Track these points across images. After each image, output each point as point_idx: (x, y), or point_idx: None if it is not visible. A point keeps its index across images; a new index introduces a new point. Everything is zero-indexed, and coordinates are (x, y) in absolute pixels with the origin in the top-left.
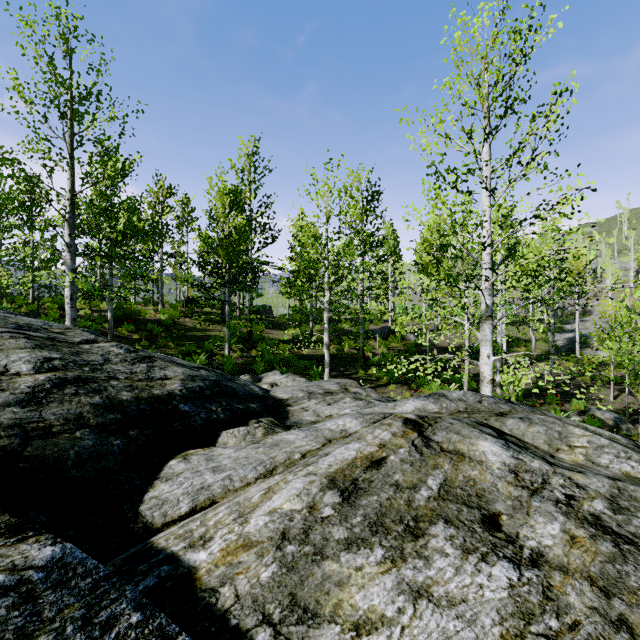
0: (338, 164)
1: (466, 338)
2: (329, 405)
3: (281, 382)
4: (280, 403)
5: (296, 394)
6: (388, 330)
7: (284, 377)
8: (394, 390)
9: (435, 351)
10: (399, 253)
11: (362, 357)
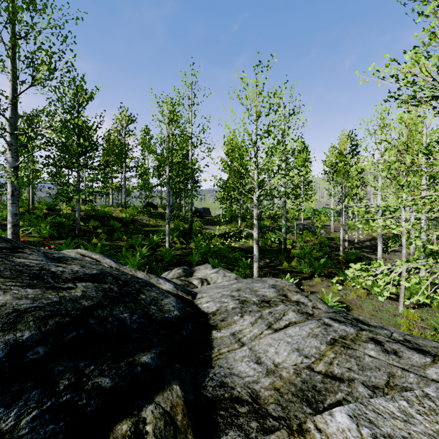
0: (267, 64)
1: (404, 235)
2: (269, 328)
3: (211, 278)
4: (204, 321)
5: (225, 303)
6: (302, 226)
7: (215, 272)
8: (320, 283)
9: (346, 244)
10: (307, 167)
11: (284, 249)
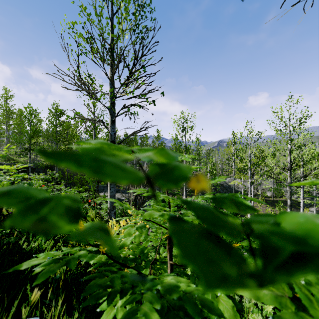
0: None
1: None
2: None
3: None
4: None
5: None
6: None
7: None
8: None
9: None
10: None
11: None
